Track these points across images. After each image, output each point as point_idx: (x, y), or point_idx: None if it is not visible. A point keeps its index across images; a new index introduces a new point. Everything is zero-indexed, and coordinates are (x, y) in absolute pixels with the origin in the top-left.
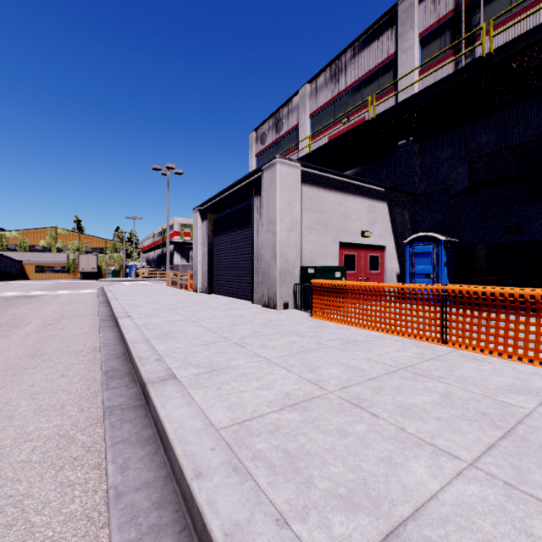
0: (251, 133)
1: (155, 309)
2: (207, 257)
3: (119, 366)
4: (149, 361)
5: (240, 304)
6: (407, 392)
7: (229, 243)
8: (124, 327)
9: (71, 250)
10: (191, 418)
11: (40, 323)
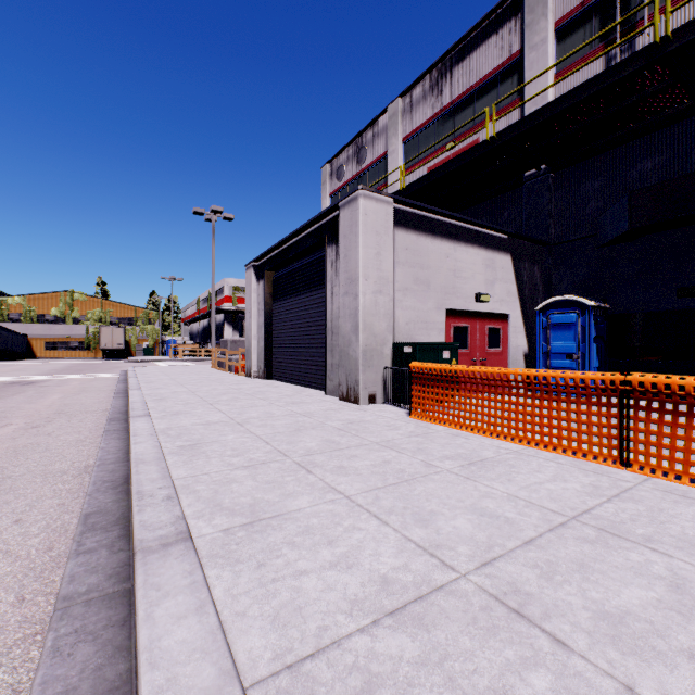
0: (324, 166)
1: (188, 403)
2: (263, 329)
3: (111, 503)
4: (153, 500)
5: (308, 395)
6: (603, 576)
7: (293, 311)
8: (135, 433)
9: (91, 320)
10: (196, 654)
11: (23, 423)
